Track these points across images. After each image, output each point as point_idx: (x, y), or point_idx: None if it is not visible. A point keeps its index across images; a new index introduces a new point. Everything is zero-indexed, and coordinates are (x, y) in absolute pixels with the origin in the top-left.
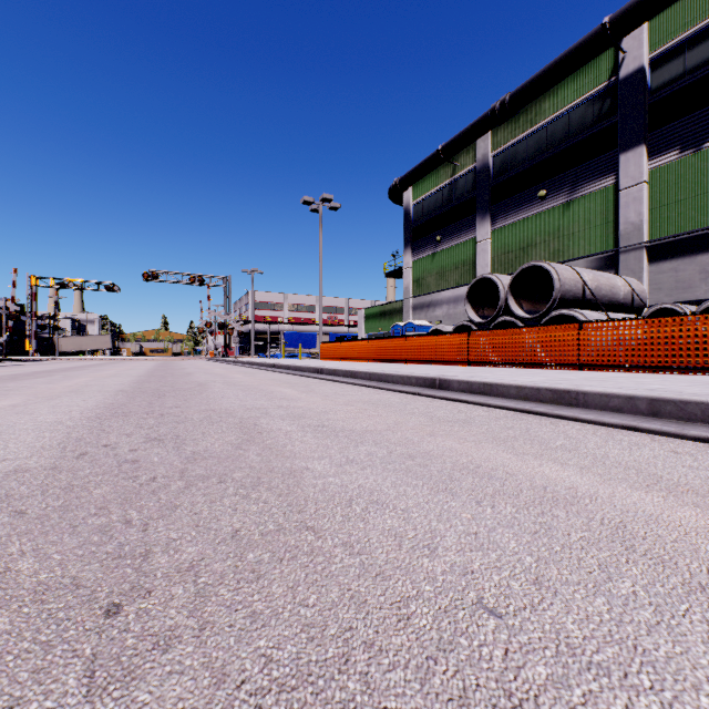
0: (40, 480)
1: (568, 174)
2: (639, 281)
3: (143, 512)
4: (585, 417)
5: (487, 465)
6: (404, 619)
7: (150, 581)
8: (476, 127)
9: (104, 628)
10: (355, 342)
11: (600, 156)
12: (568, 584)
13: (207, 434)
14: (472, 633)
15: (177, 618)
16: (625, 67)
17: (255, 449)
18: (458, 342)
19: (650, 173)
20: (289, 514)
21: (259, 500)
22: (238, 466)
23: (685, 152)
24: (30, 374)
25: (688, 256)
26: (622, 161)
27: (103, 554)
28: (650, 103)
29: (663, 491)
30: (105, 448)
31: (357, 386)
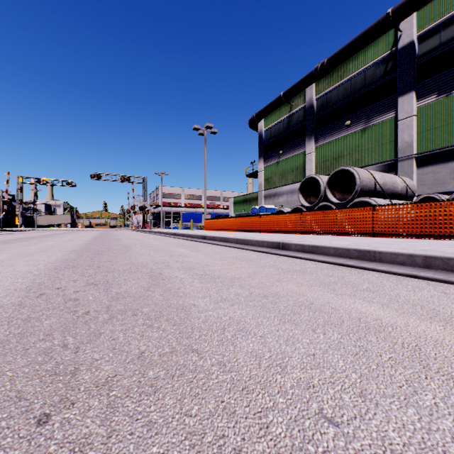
0: (8, 313)
1: (365, 110)
2: (411, 180)
3: (77, 338)
4: (381, 268)
5: (318, 302)
6: (264, 428)
7: (74, 394)
8: (305, 80)
9: (34, 436)
10: (227, 219)
11: (386, 99)
12: (385, 396)
13: (127, 280)
14: (317, 440)
15: (91, 427)
16: (401, 41)
17: (159, 290)
18: (294, 219)
19: (418, 109)
20: (180, 339)
21: (160, 328)
22: (147, 303)
23: (440, 96)
24: (16, 240)
25: (442, 163)
26: (399, 102)
27: (43, 371)
28: (418, 64)
29: (442, 321)
30: (57, 290)
31: (228, 247)
